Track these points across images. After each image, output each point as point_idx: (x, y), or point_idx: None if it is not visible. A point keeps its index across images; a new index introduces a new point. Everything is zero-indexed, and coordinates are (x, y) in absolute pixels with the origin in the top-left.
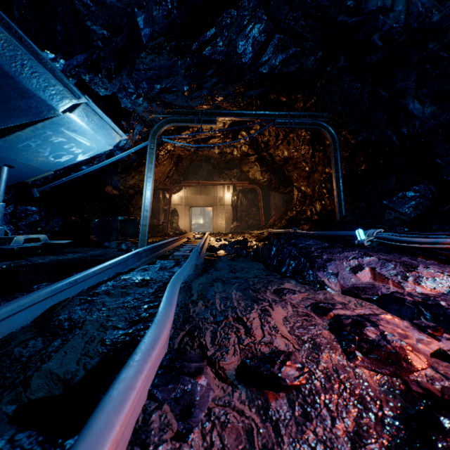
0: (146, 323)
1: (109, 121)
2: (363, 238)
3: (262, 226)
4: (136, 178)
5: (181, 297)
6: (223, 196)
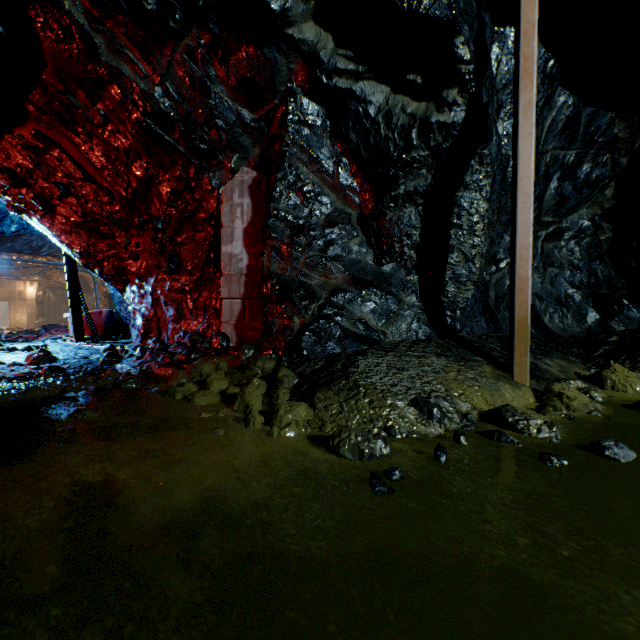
0: None
1: None
2: None
3: None
4: None
5: (5, 335)
6: (26, 290)
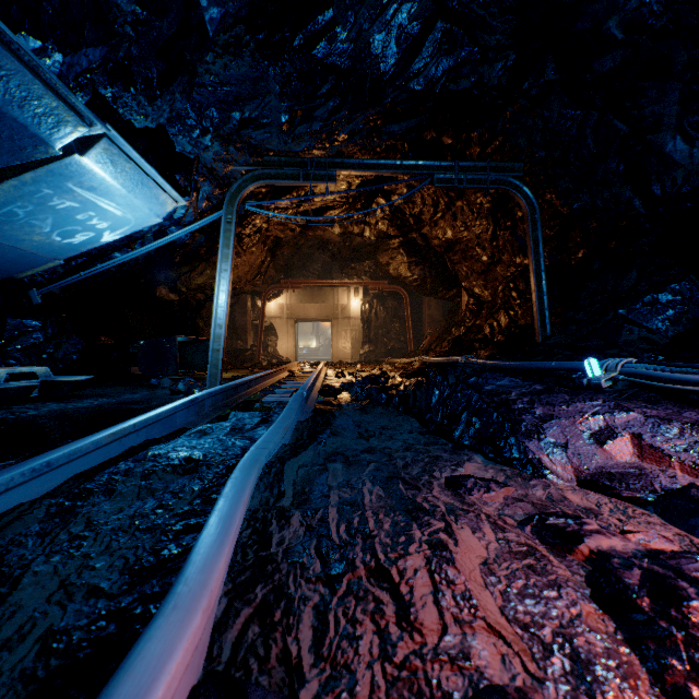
0: (168, 576)
1: (153, 174)
2: (597, 373)
3: (410, 352)
4: (207, 274)
5: (258, 499)
6: (348, 304)
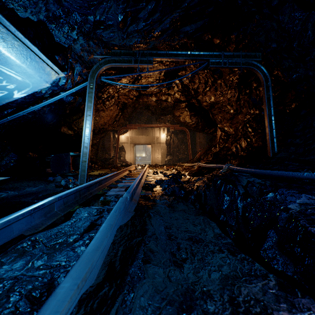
0: None
1: (37, 52)
2: None
3: (190, 160)
4: None
5: None
6: (160, 136)
